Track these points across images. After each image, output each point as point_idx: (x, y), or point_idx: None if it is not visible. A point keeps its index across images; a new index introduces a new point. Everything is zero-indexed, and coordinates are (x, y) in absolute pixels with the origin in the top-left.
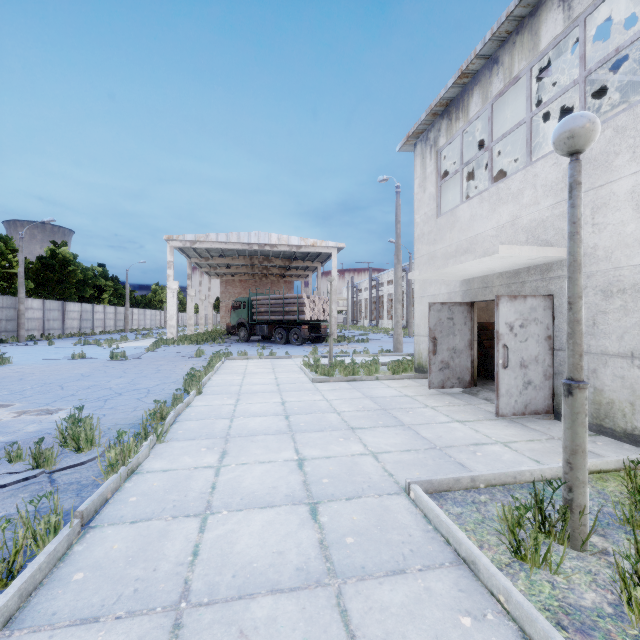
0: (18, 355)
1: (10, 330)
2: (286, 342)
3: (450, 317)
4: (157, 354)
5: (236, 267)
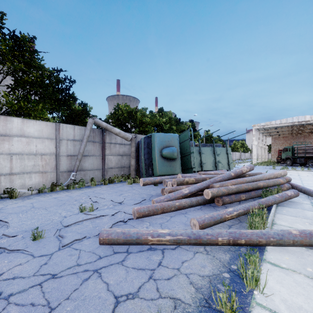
0: None
1: None
2: None
3: None
4: (255, 167)
5: (281, 131)
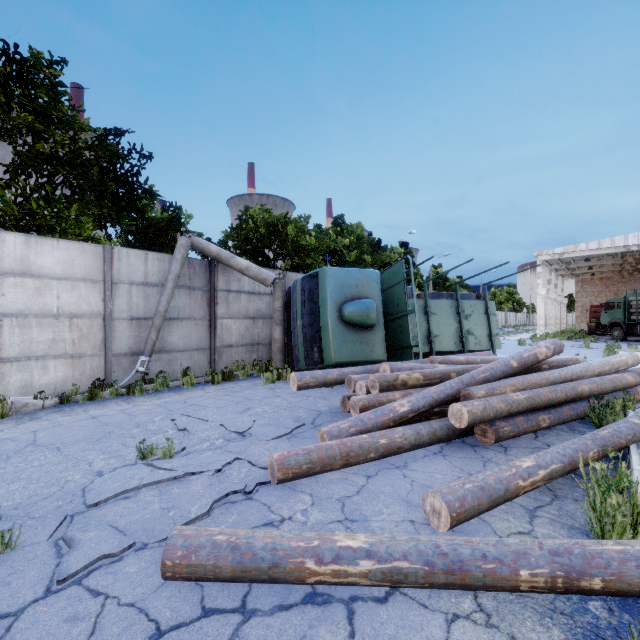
0: None
1: None
2: None
3: None
4: None
5: (598, 266)
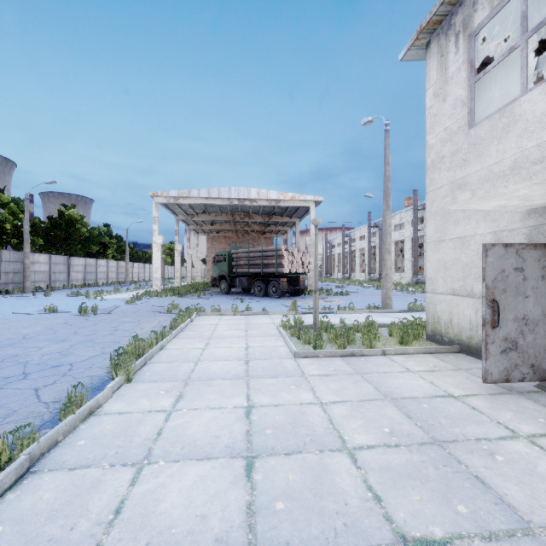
0: (1, 307)
1: (17, 282)
2: (265, 295)
3: (519, 267)
4: (132, 307)
5: (220, 224)
